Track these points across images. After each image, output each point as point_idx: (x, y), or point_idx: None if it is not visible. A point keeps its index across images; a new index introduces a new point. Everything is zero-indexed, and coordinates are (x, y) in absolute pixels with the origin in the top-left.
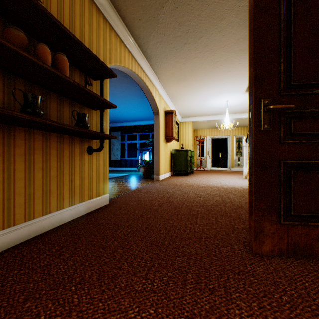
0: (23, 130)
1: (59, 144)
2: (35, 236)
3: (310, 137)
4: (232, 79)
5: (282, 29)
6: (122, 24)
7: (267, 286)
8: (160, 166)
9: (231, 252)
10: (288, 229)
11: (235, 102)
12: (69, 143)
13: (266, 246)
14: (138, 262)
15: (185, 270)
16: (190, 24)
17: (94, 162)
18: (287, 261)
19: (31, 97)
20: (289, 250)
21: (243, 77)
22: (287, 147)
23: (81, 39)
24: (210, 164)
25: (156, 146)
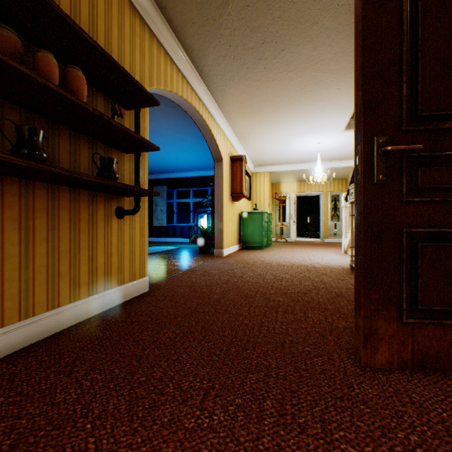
0: (16, 182)
1: (73, 204)
2: (36, 341)
3: (446, 194)
4: (326, 112)
5: (405, 32)
6: (168, 28)
7: (386, 419)
8: (223, 236)
9: (329, 365)
10: (413, 330)
11: (330, 144)
12: (88, 202)
13: (382, 356)
14: (190, 382)
15: (261, 395)
16: (266, 30)
17: (127, 231)
18: (413, 379)
19: (27, 132)
20: (416, 361)
21: (342, 109)
22: (413, 209)
23: (107, 48)
24: (295, 232)
25: (217, 207)
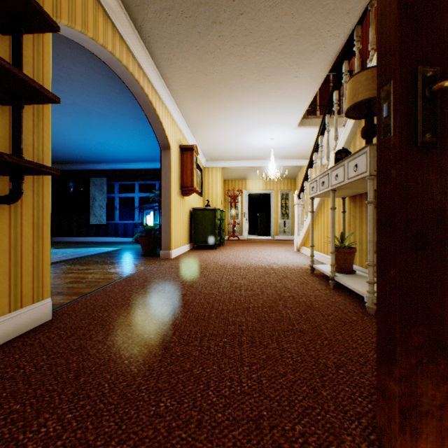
0: None
1: None
2: None
3: None
4: (282, 104)
5: None
6: None
7: None
8: (171, 235)
9: None
10: None
11: (283, 141)
12: None
13: (427, 442)
14: None
15: None
16: None
17: (4, 230)
18: None
19: None
20: None
21: (298, 101)
22: None
23: None
24: (247, 230)
25: (165, 201)
